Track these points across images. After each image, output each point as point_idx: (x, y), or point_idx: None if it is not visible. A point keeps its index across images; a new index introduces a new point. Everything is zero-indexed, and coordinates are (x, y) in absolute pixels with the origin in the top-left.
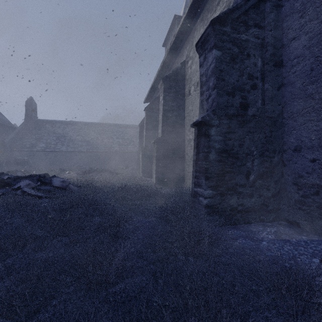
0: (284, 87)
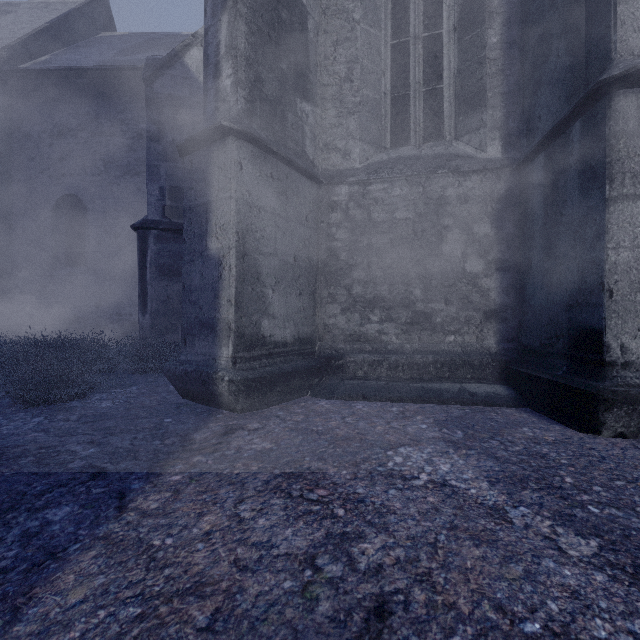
0: (14, 246)
